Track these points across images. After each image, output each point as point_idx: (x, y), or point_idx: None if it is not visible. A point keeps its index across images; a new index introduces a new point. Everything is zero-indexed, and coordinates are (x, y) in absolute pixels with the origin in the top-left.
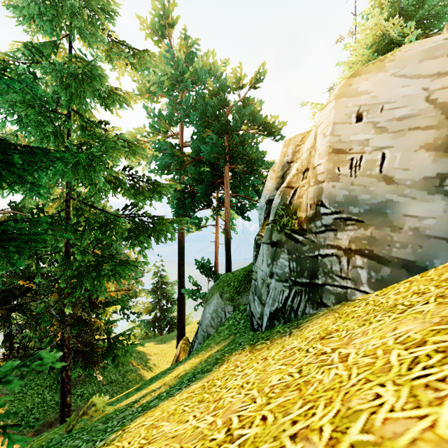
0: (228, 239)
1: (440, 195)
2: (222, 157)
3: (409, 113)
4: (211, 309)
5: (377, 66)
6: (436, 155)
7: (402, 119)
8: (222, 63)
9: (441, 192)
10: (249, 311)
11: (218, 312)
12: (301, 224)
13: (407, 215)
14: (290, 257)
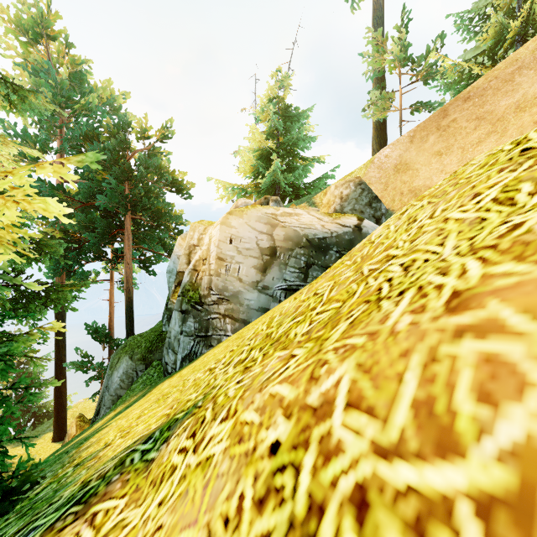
0: (130, 298)
1: (256, 290)
2: (123, 205)
3: (250, 247)
4: (120, 373)
5: (240, 214)
6: (257, 271)
7: (247, 249)
8: (120, 93)
9: (257, 289)
10: (164, 362)
11: (130, 373)
12: (201, 299)
13: (246, 299)
14: (194, 320)
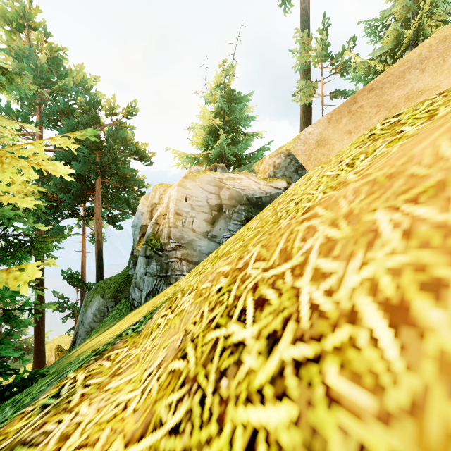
0: (100, 249)
1: (207, 239)
2: (94, 171)
3: (202, 205)
4: (93, 309)
5: (194, 178)
6: (207, 224)
7: (200, 206)
8: (91, 76)
9: (207, 238)
10: (131, 298)
11: (101, 309)
12: (162, 246)
13: (198, 245)
14: (156, 263)
